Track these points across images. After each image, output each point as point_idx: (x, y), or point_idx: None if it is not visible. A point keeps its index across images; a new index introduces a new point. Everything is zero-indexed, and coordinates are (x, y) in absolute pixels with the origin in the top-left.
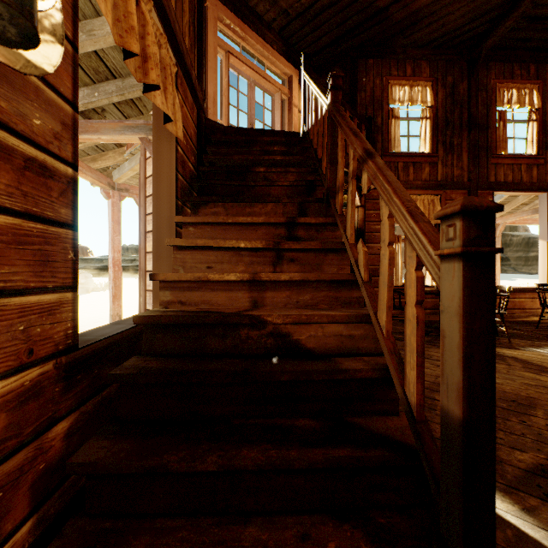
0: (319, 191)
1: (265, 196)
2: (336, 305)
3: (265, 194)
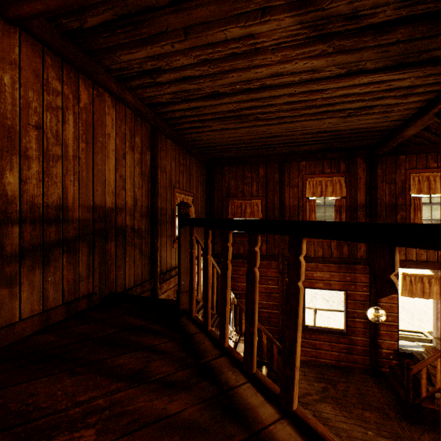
0: None
1: None
2: None
3: None
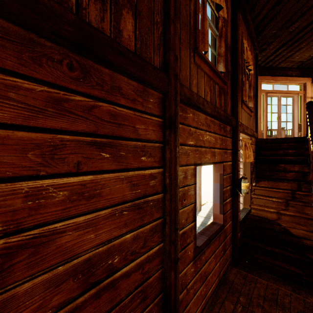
0: (309, 176)
1: (283, 177)
2: (307, 224)
3: (283, 176)
